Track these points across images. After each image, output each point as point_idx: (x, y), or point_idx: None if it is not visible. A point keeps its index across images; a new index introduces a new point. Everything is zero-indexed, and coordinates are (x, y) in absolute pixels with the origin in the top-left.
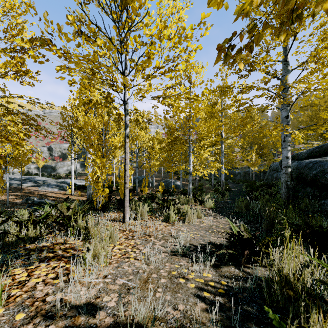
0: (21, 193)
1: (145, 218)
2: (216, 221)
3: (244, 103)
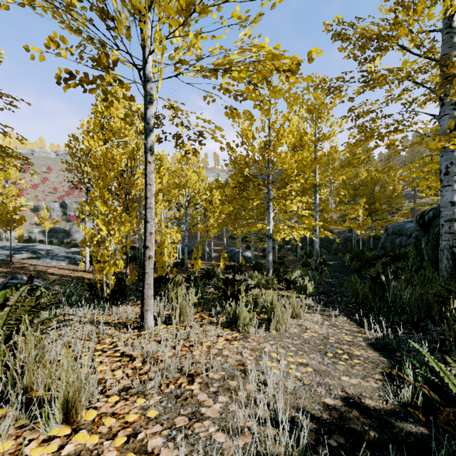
0: (7, 269)
1: (189, 320)
2: (331, 325)
3: (367, 112)
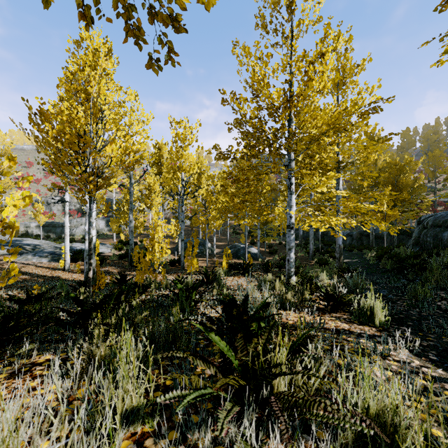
0: None
1: None
2: None
3: None
